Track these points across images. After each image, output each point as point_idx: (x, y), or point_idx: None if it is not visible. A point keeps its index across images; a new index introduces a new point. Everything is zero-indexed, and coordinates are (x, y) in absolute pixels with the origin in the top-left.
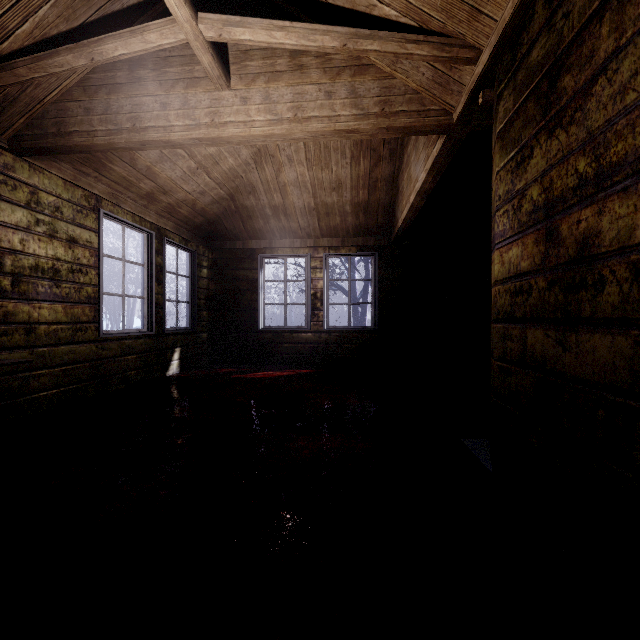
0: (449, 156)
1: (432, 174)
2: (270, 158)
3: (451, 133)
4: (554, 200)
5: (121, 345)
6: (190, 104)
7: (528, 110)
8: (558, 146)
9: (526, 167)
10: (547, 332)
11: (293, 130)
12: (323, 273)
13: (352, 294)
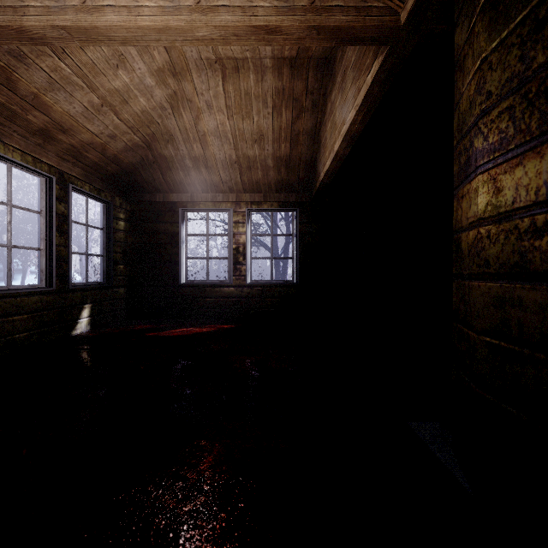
0: (386, 84)
1: (363, 111)
2: (187, 103)
3: (394, 44)
4: None
5: (4, 304)
6: None
7: None
8: None
9: None
10: None
11: (195, 22)
12: (245, 228)
13: (274, 250)
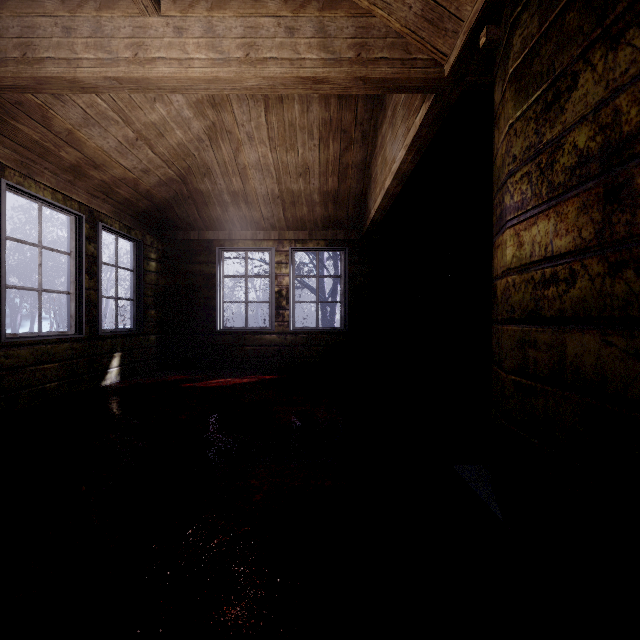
0: (434, 127)
1: (413, 151)
2: (227, 134)
3: (440, 93)
4: (623, 139)
5: (35, 351)
6: (104, 31)
7: (567, 24)
8: (632, 55)
9: (564, 105)
10: (608, 338)
11: (244, 74)
12: (289, 269)
13: (321, 293)
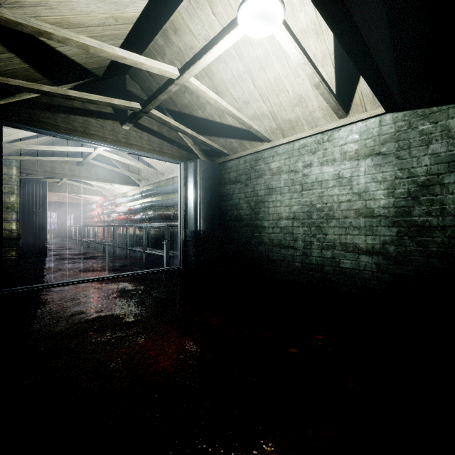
0: None
1: None
2: None
3: None
4: None
5: None
6: None
7: None
8: None
9: None
10: None
11: None
12: (71, 215)
13: None
